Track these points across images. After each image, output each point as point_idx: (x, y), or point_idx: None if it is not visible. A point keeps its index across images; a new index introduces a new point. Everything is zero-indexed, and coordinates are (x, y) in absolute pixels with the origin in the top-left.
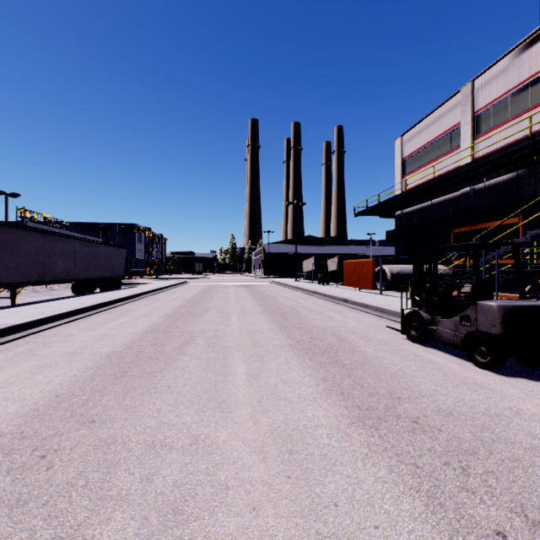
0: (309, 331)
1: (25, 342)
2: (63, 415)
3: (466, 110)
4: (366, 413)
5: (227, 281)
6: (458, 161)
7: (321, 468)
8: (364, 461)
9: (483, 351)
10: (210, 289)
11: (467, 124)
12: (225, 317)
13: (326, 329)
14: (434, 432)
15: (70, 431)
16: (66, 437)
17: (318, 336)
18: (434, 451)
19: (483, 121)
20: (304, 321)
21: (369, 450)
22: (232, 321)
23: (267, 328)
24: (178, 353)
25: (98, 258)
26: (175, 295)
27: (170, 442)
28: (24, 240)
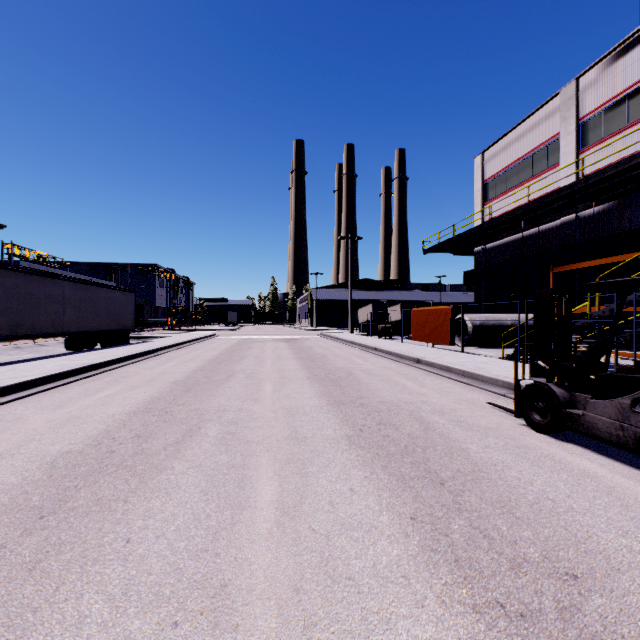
0: (375, 410)
1: None
2: None
3: (568, 116)
4: (525, 632)
5: (265, 334)
6: (557, 182)
7: None
8: None
9: None
10: (242, 345)
11: (569, 134)
12: (256, 386)
13: (399, 407)
14: None
15: None
16: None
17: (390, 419)
18: None
19: (590, 130)
20: (366, 393)
21: None
22: (264, 392)
23: (313, 405)
24: (169, 456)
25: (97, 305)
26: (195, 353)
27: None
28: None
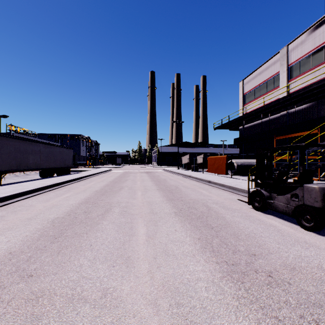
0: (187, 202)
1: (0, 210)
2: (10, 270)
3: (283, 63)
4: (232, 268)
5: (136, 169)
6: (278, 95)
7: (203, 322)
8: (236, 314)
9: (308, 218)
10: (125, 174)
11: (284, 72)
12: (133, 193)
13: (198, 201)
14: (285, 285)
15: (11, 285)
16: (7, 290)
17: (193, 206)
18: (289, 304)
19: (294, 70)
20: (184, 196)
21: (238, 303)
22: (138, 195)
23: (160, 200)
24: (100, 219)
25: (55, 155)
26: (103, 178)
27: (86, 295)
28: (6, 143)
